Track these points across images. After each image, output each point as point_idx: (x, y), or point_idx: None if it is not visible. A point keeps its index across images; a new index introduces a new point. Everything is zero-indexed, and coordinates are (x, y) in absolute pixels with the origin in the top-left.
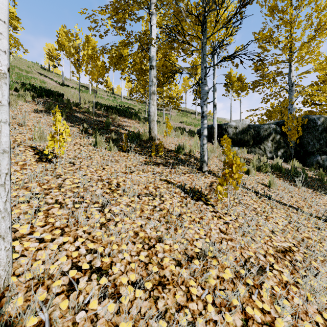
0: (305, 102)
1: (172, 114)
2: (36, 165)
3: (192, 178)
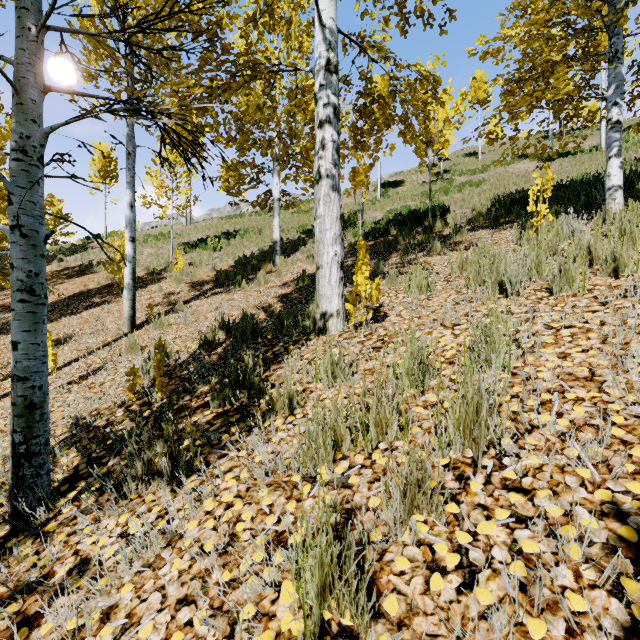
0: None
1: None
2: None
3: None
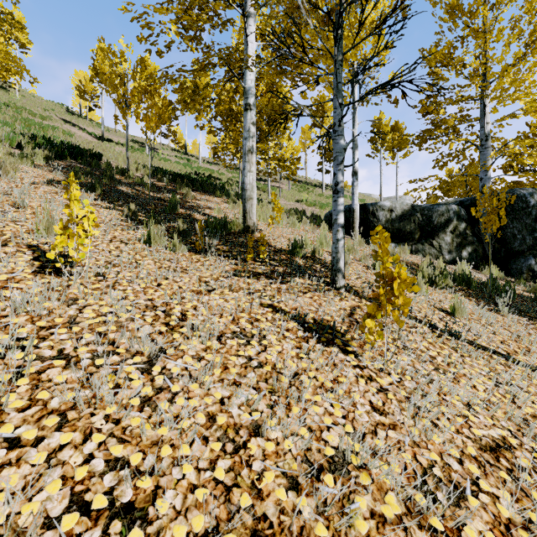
0: (508, 167)
1: (283, 187)
2: (32, 280)
3: (318, 300)
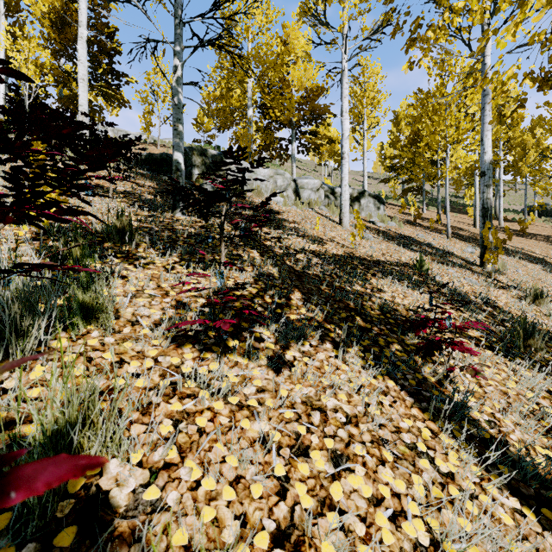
0: None
1: None
2: None
3: None
